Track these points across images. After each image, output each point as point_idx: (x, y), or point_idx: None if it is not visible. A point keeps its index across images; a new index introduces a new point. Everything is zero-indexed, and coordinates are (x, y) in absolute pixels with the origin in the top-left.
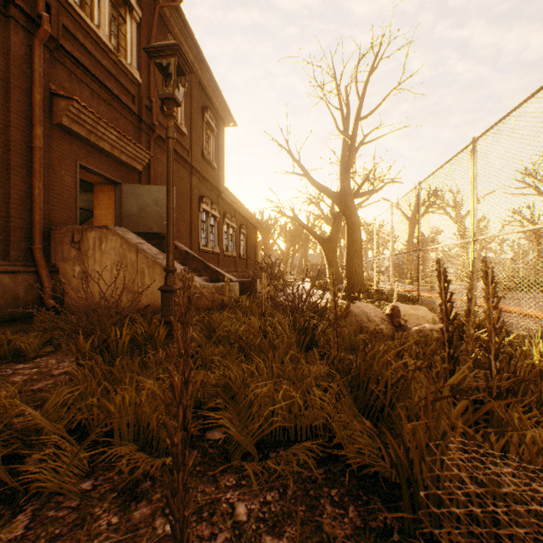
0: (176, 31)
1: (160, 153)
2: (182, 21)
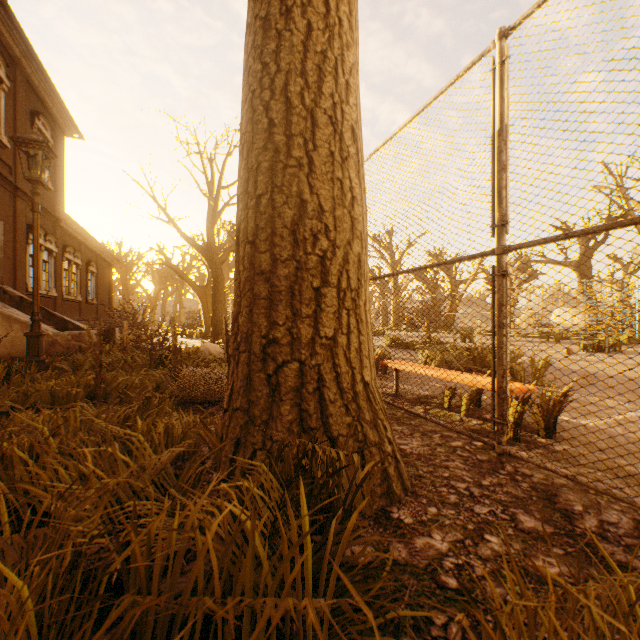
0: None
1: None
2: (6, 12)
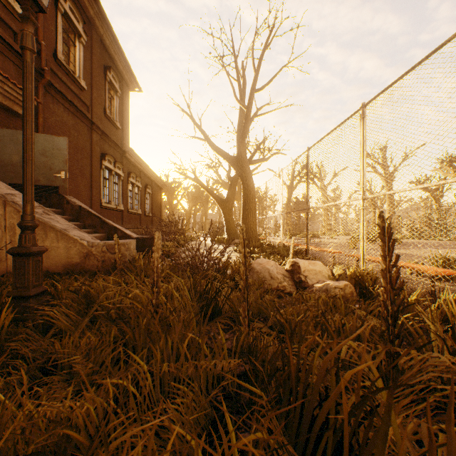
0: None
1: (53, 103)
2: None
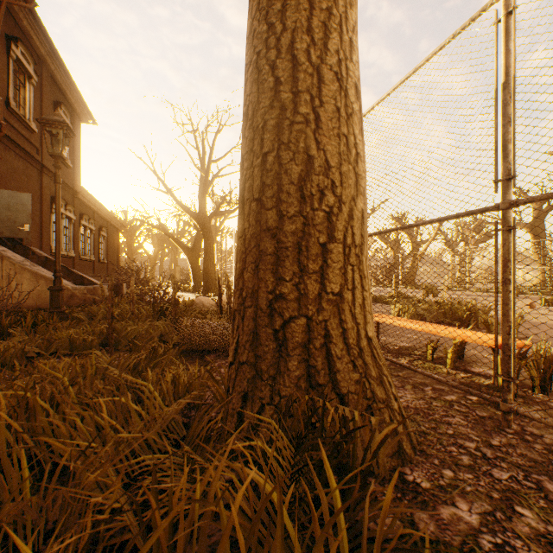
0: (25, 24)
1: (5, 151)
2: (34, 18)
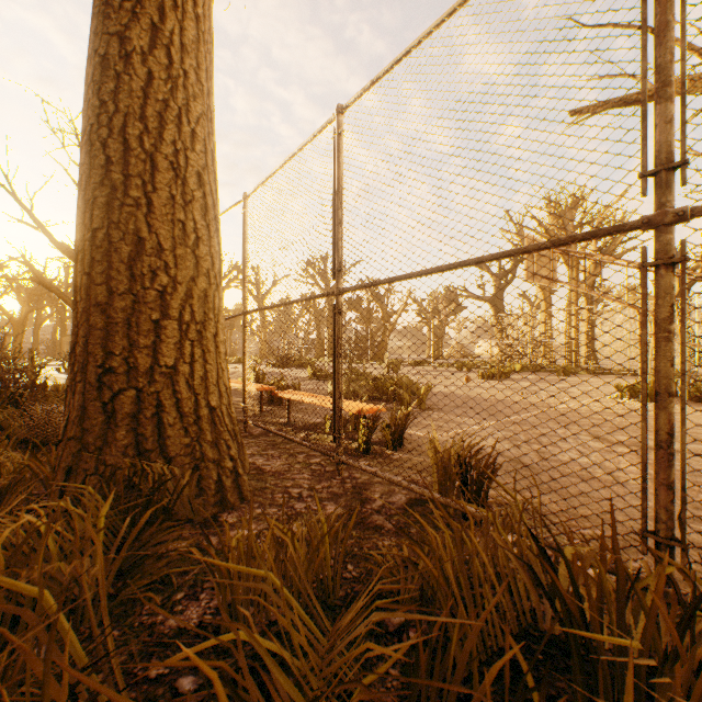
0: None
1: None
2: None
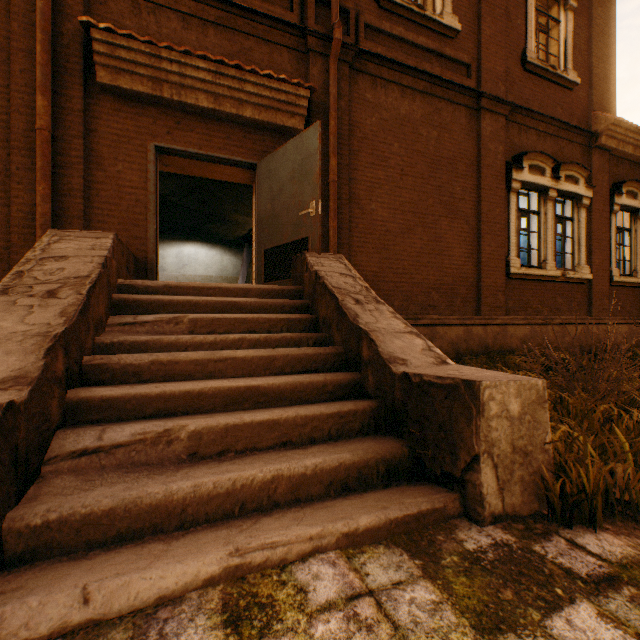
0: None
1: (373, 90)
2: None
